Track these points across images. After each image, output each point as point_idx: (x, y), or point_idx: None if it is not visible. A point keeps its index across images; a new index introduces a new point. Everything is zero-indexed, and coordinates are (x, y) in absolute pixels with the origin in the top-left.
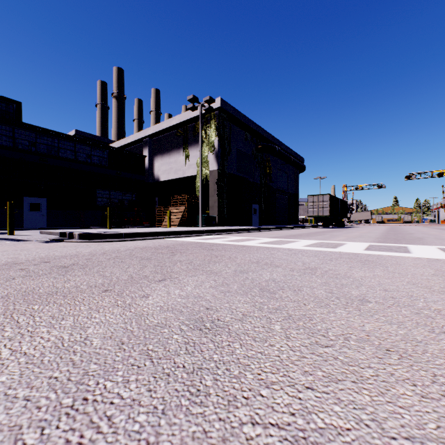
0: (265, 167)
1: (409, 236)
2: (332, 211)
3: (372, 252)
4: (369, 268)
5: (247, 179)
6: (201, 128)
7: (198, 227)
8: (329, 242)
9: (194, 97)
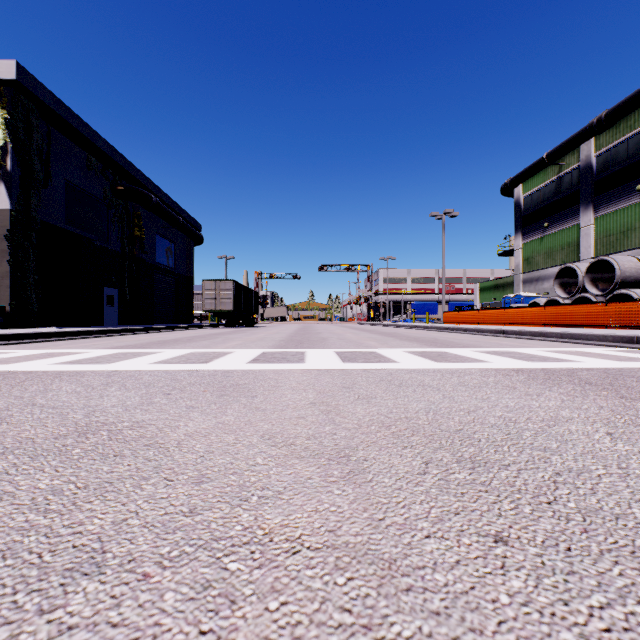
0: (133, 227)
1: (316, 336)
2: (238, 304)
3: (256, 366)
4: (224, 404)
5: (93, 240)
6: None
7: None
8: (209, 351)
9: None
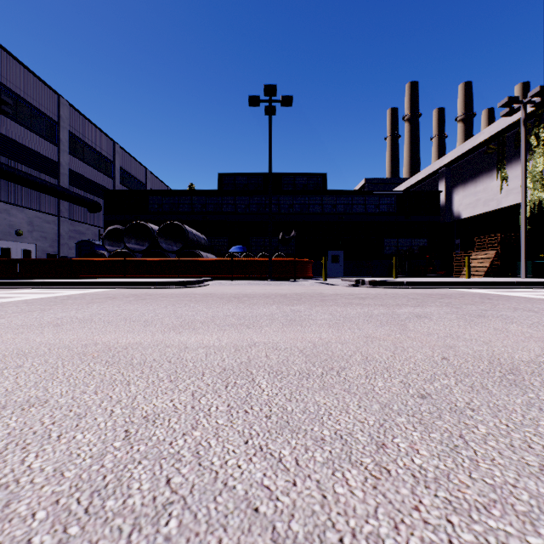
0: None
1: None
2: None
3: None
4: None
5: None
6: (524, 137)
7: (520, 278)
8: None
9: (509, 99)
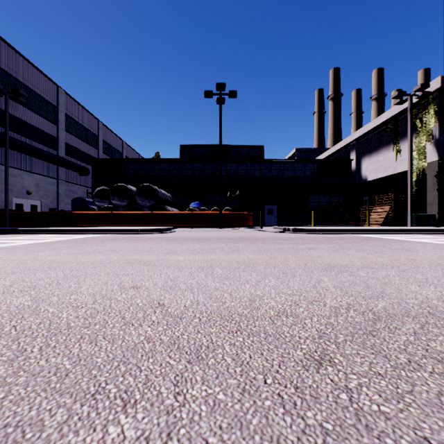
0: None
1: None
2: None
3: None
4: None
5: None
6: (410, 121)
7: (407, 226)
8: None
9: (399, 93)
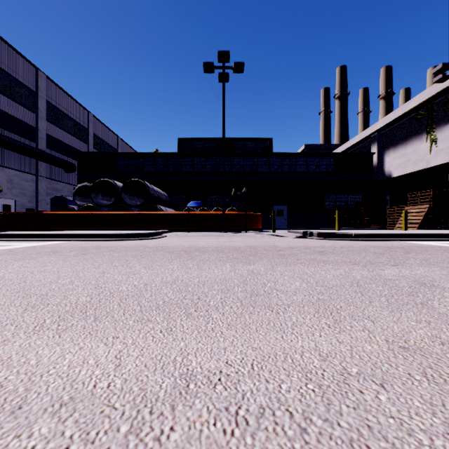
0: None
1: None
2: None
3: None
4: None
5: None
6: None
7: None
8: None
9: (443, 66)
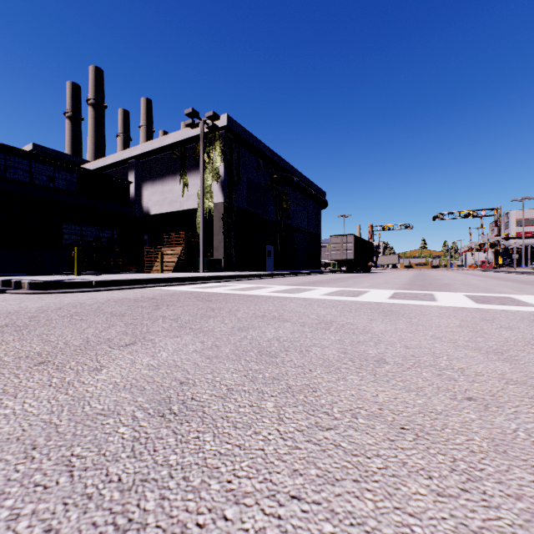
0: (282, 202)
1: (437, 281)
2: (357, 254)
3: (396, 301)
4: (391, 319)
5: (260, 214)
6: (202, 151)
7: (199, 272)
8: (351, 289)
9: (193, 111)
